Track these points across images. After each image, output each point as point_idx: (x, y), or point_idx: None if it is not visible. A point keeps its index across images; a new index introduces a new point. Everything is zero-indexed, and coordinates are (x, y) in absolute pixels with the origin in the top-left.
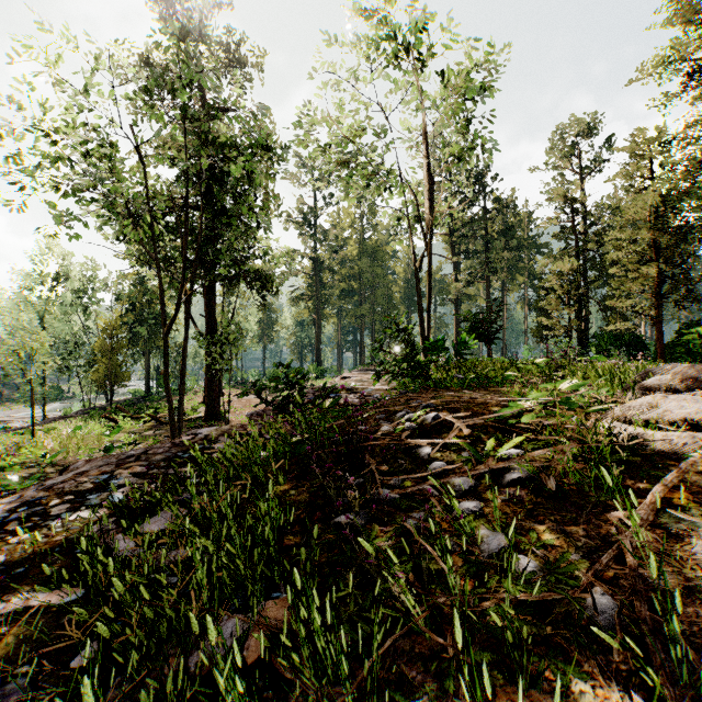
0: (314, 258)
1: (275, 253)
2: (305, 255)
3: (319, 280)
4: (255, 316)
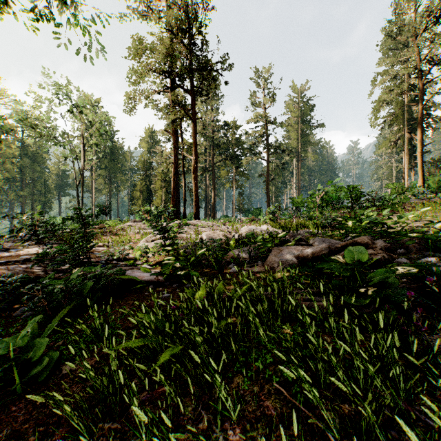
0: None
1: None
2: None
3: None
4: None
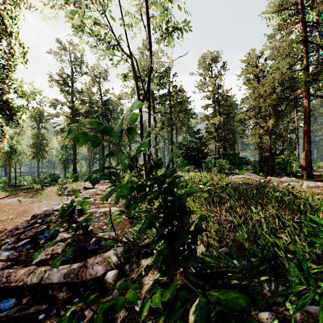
0: (71, 107)
1: (26, 90)
2: (64, 103)
3: (76, 121)
4: (26, 141)
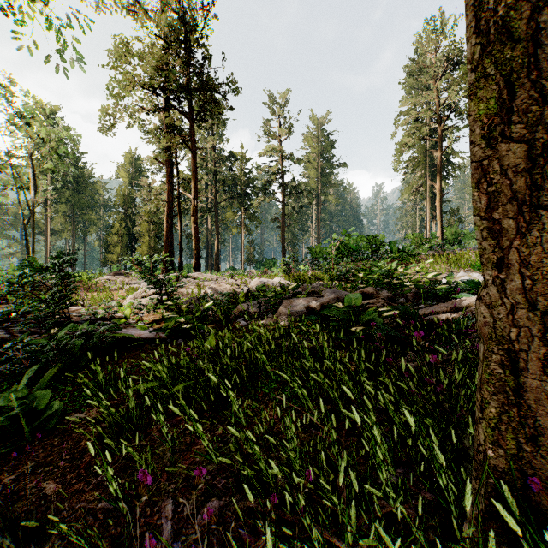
0: None
1: None
2: None
3: None
4: None
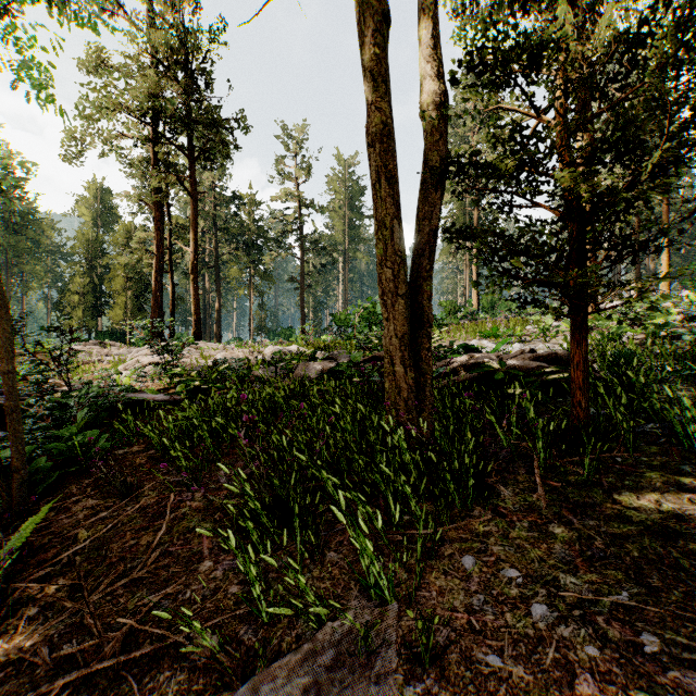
0: None
1: None
2: None
3: None
4: None
